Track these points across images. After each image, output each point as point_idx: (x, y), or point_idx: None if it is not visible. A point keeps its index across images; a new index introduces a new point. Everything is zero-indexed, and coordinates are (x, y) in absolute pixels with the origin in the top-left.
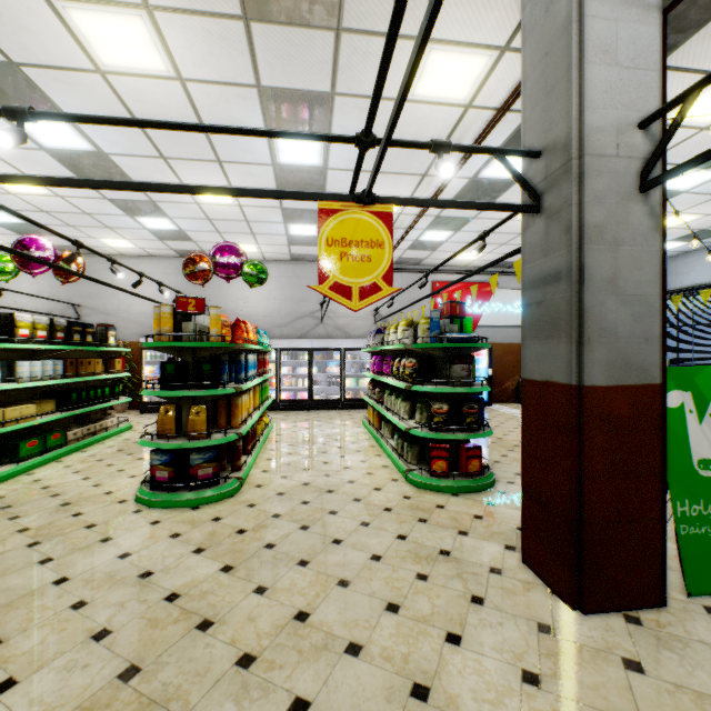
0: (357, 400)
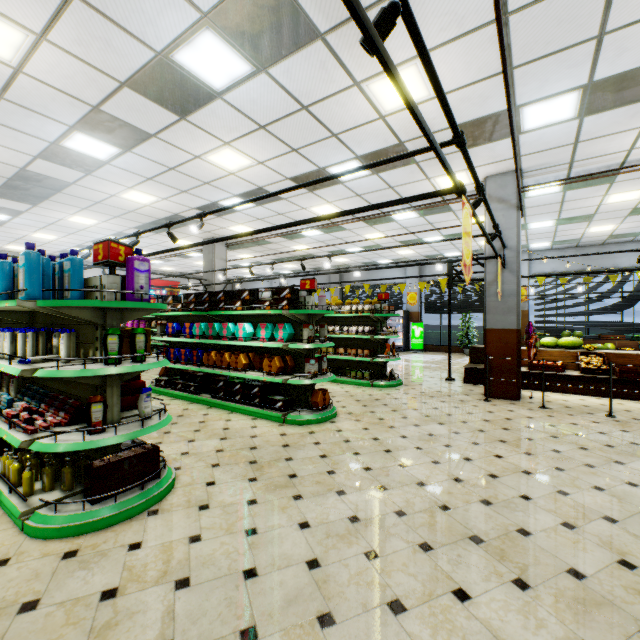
0: None
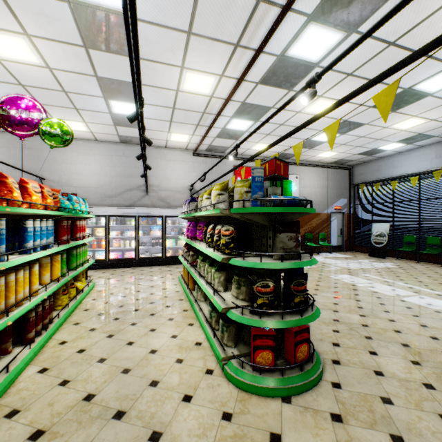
0: (176, 257)
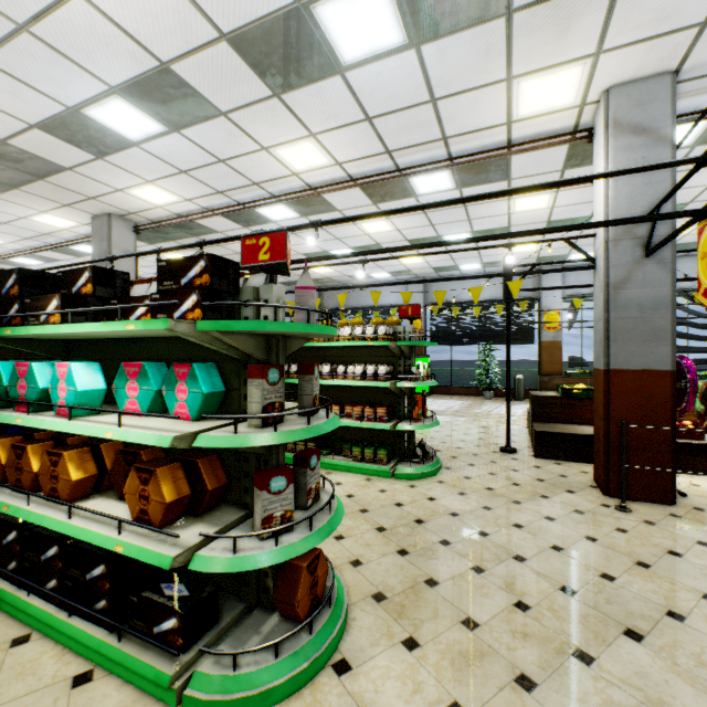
0: None
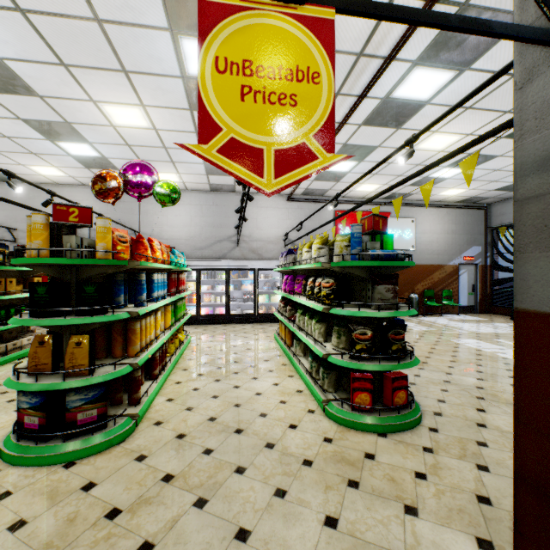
0: (269, 314)
